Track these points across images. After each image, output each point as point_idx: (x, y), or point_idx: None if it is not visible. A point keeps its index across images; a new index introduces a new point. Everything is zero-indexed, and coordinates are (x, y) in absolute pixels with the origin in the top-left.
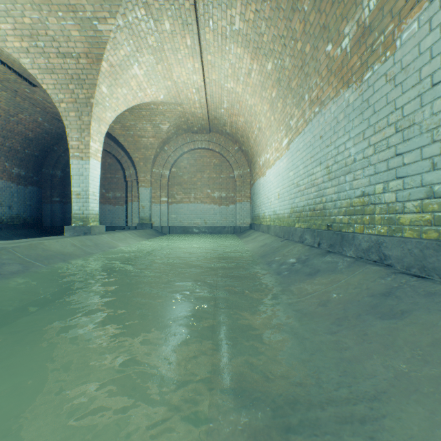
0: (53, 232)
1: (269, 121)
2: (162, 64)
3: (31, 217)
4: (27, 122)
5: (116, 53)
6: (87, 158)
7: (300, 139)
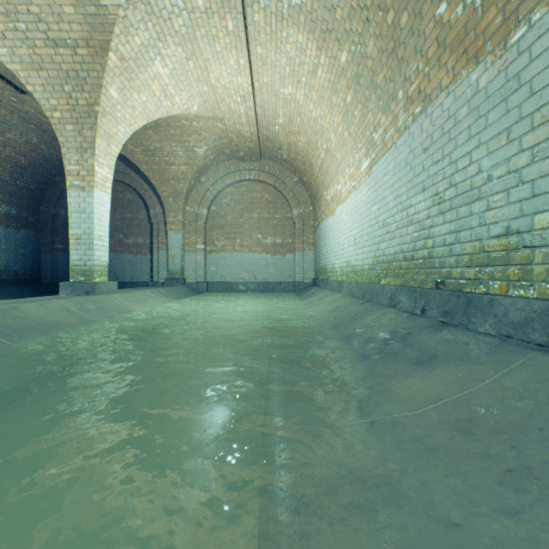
0: (55, 290)
1: (341, 138)
2: (195, 60)
3: (25, 270)
4: (18, 144)
5: (128, 40)
6: (90, 189)
7: (390, 157)
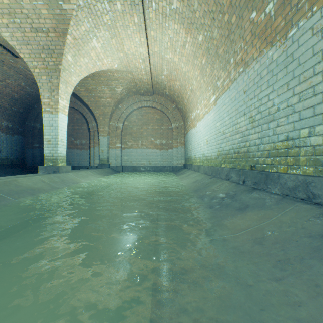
0: (34, 170)
1: (199, 84)
2: (116, 39)
3: (17, 159)
4: (13, 86)
5: (78, 28)
6: (56, 112)
7: (226, 95)
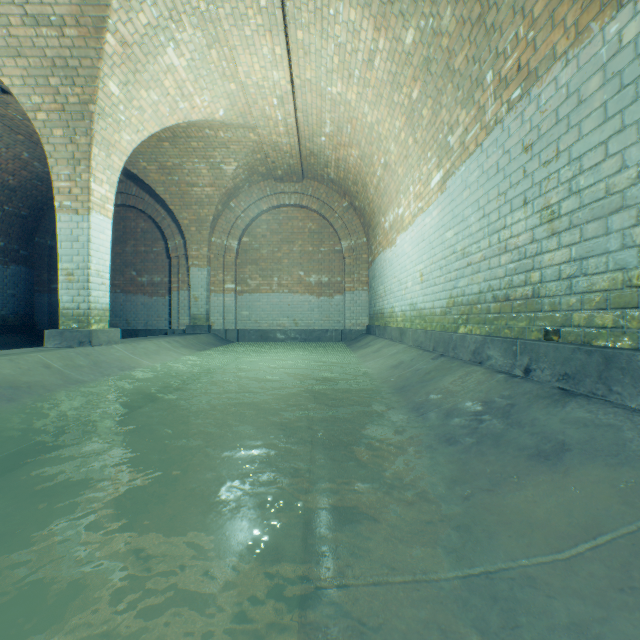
0: None
1: (403, 148)
2: (219, 48)
3: (15, 315)
4: (4, 159)
5: (131, 18)
6: (85, 211)
7: (472, 165)
